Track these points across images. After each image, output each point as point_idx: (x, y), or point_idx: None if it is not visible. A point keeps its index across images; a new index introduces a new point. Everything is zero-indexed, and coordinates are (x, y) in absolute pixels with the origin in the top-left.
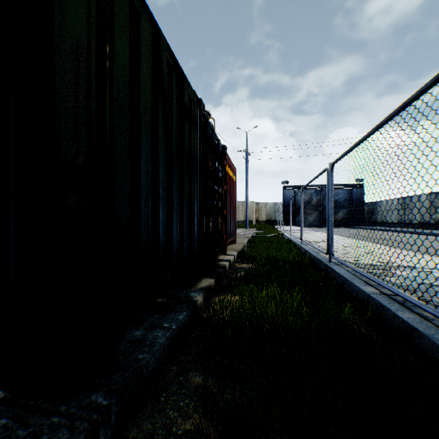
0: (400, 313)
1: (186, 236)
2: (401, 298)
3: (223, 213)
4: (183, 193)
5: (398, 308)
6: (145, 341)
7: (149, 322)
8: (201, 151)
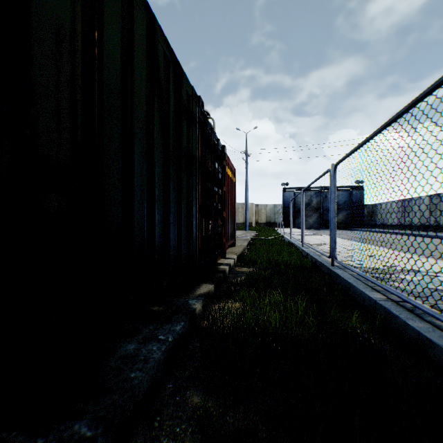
0: (411, 321)
1: (184, 239)
2: (410, 305)
3: (223, 215)
4: (181, 195)
5: (408, 316)
6: (138, 356)
7: (143, 333)
8: (200, 150)
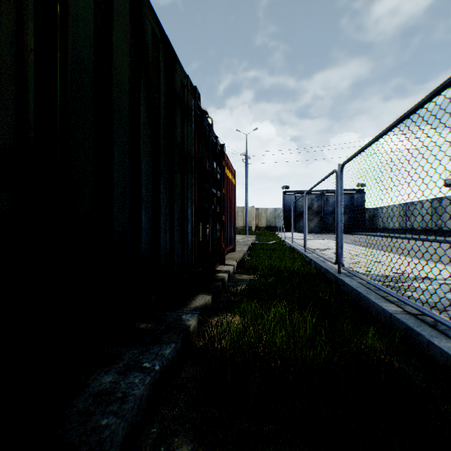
0: (436, 340)
1: (178, 246)
2: (430, 319)
3: (222, 219)
4: (174, 195)
5: (432, 333)
6: (115, 392)
7: (125, 359)
8: (196, 147)
